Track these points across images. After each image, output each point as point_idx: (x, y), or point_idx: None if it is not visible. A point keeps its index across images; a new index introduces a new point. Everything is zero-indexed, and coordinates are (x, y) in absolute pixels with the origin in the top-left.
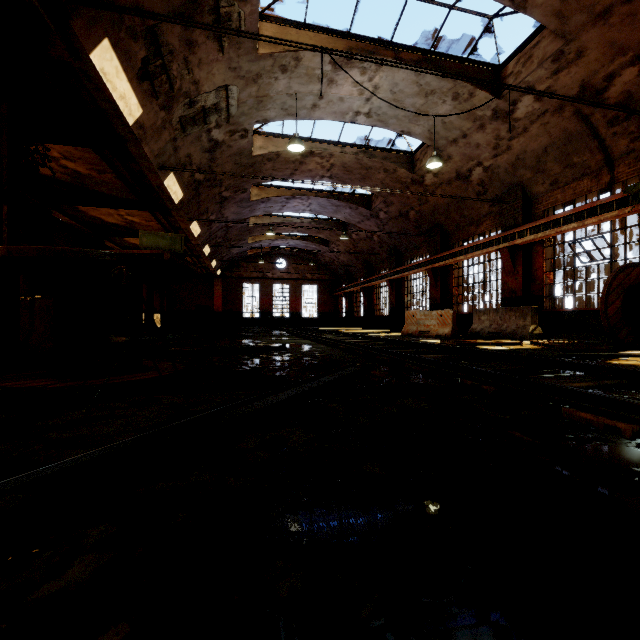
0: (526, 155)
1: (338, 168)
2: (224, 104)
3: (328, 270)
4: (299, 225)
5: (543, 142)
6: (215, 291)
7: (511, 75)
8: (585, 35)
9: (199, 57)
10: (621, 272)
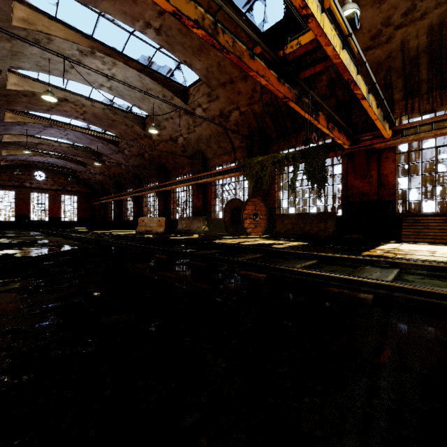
0: (202, 137)
1: (90, 115)
2: None
3: (87, 185)
4: (58, 147)
5: (209, 132)
6: None
7: (191, 95)
8: (218, 90)
9: None
10: (230, 202)
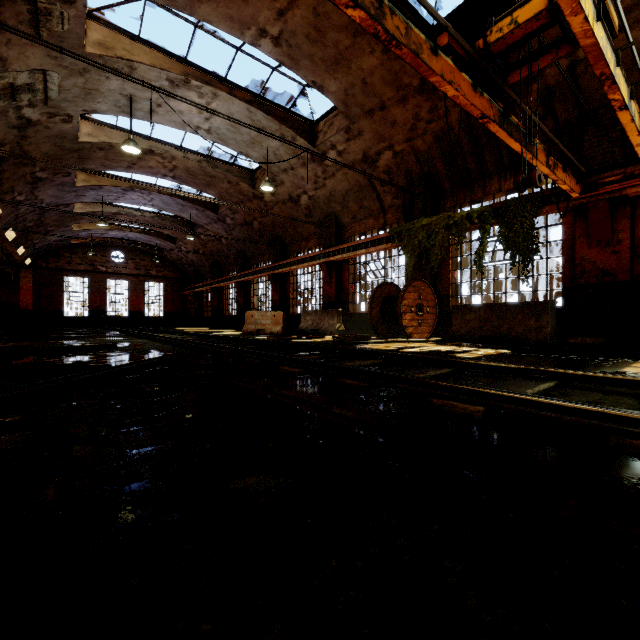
0: (336, 193)
1: (182, 171)
2: (41, 86)
3: (176, 267)
4: (140, 218)
5: (346, 186)
6: (22, 284)
7: (321, 132)
8: (362, 122)
9: (8, 37)
10: (380, 288)
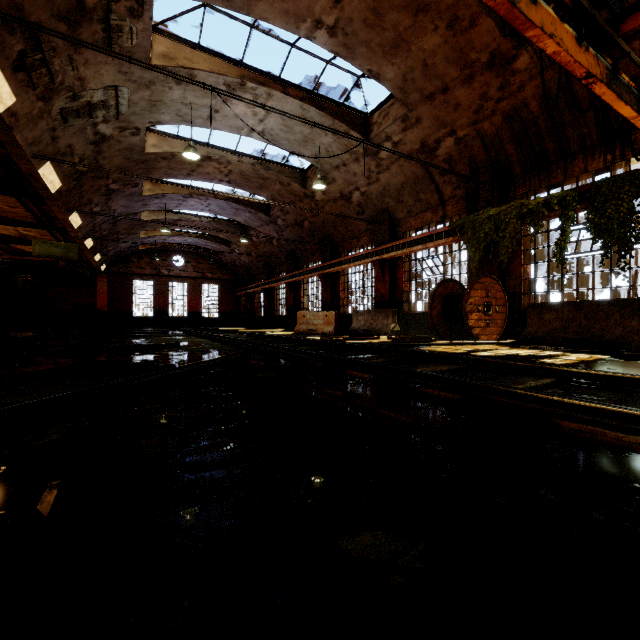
0: (390, 187)
1: (236, 175)
2: (113, 102)
3: (230, 270)
4: (198, 223)
5: (401, 179)
6: (99, 288)
7: (376, 124)
8: (420, 108)
9: (86, 57)
10: (441, 285)
